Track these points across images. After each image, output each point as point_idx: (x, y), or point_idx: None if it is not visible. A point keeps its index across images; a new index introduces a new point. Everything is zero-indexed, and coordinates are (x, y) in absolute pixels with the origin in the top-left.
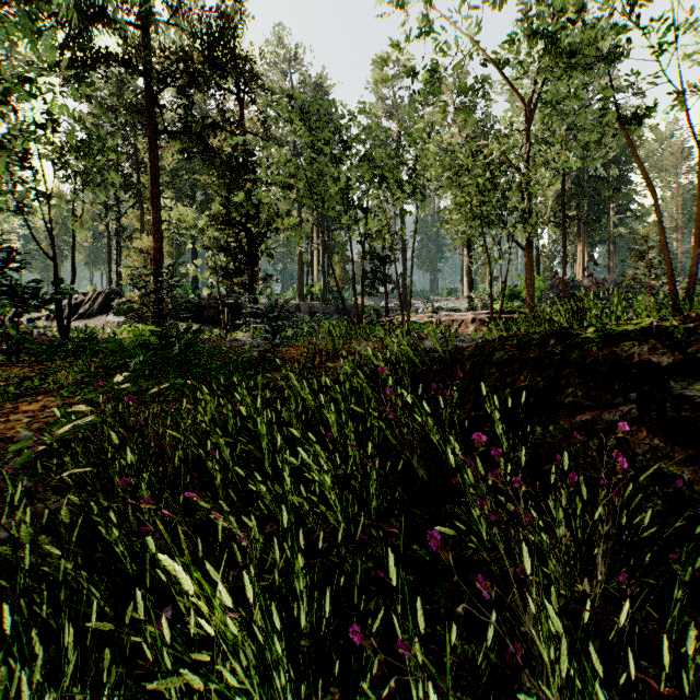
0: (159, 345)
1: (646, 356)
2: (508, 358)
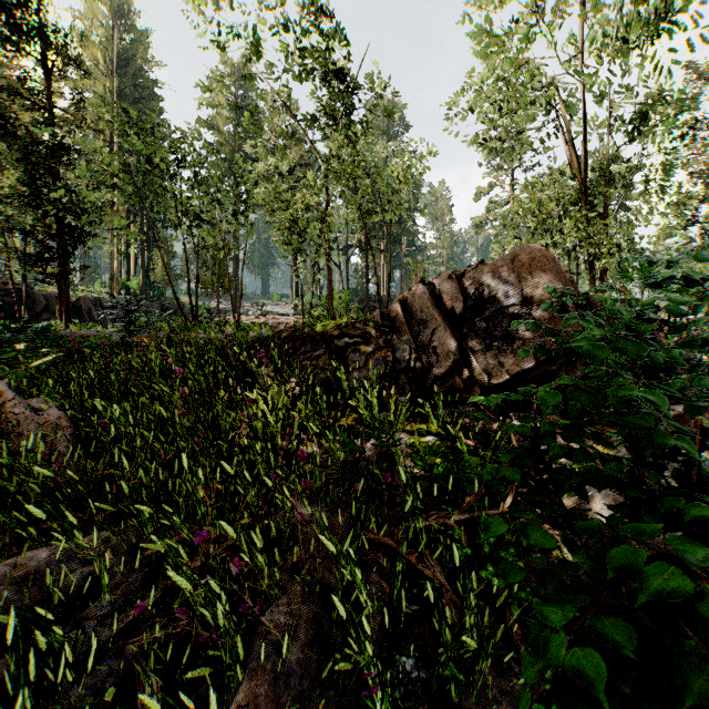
0: (19, 328)
1: (332, 332)
2: (287, 336)
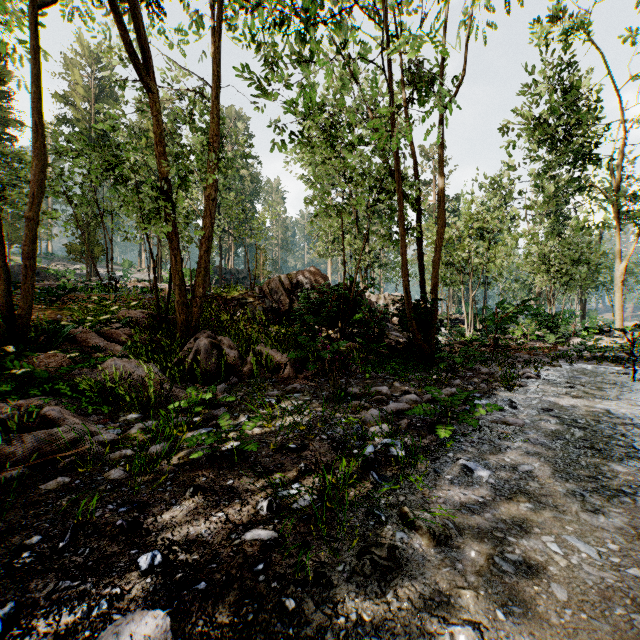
0: (65, 288)
1: (239, 295)
2: (216, 296)
